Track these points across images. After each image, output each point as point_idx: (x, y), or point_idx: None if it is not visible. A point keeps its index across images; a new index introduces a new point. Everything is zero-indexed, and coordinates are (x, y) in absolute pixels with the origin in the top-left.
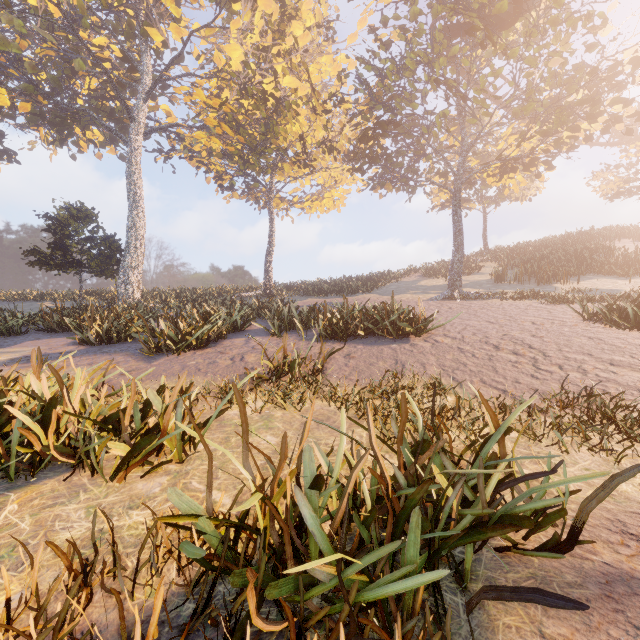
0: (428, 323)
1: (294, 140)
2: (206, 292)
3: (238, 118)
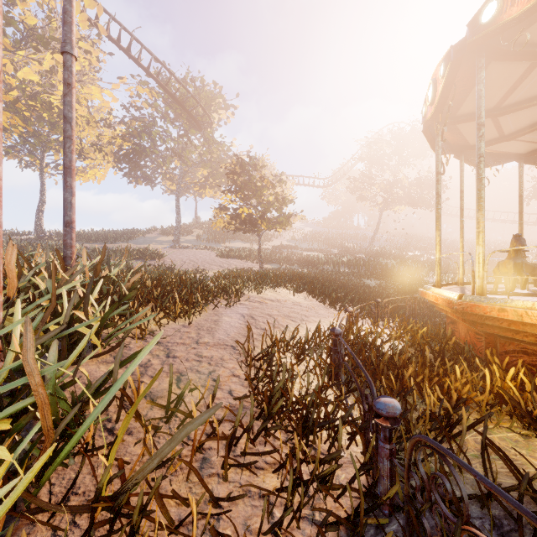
0: (163, 254)
1: None
2: None
3: (21, 108)
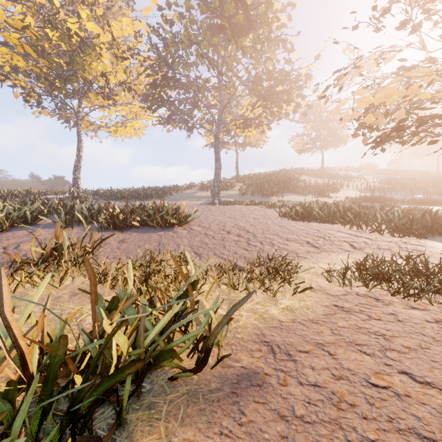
0: (186, 217)
1: (98, 75)
2: (10, 193)
3: (44, 45)
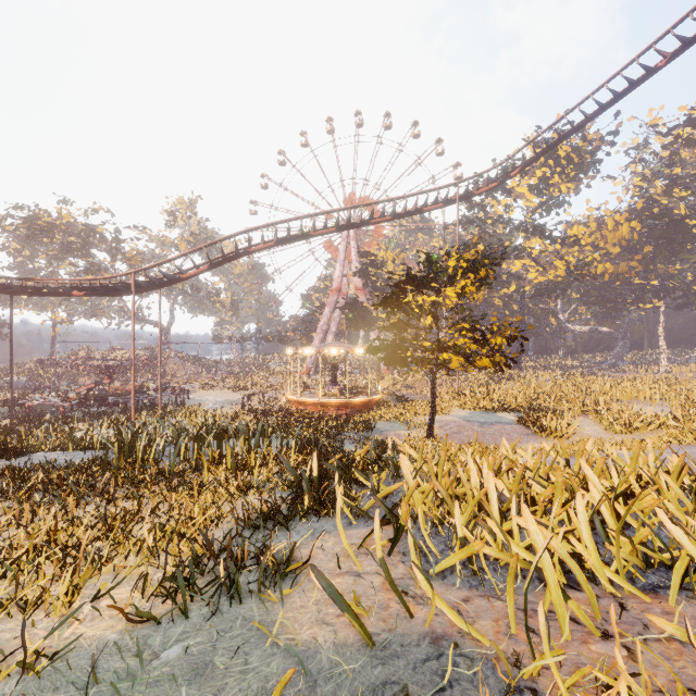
0: None
1: None
2: None
3: None
